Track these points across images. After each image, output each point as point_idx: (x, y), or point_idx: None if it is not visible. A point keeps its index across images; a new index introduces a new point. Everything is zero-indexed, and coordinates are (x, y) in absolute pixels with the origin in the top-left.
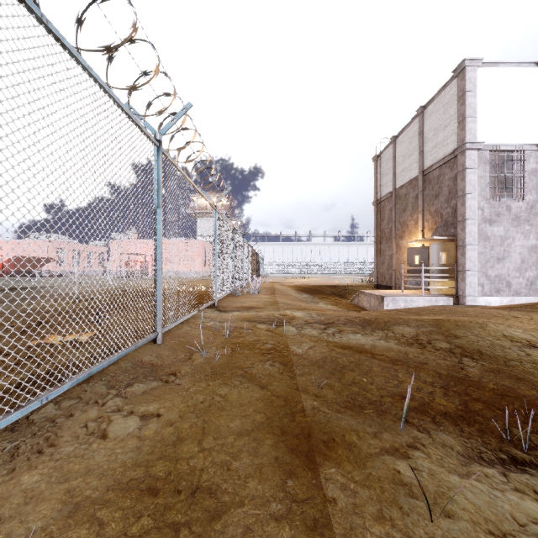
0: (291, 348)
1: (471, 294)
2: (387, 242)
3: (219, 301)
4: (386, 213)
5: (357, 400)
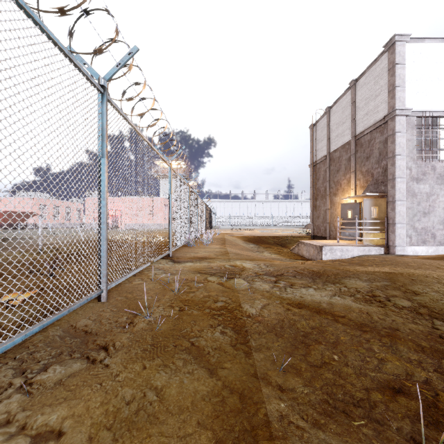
0: (243, 307)
1: (400, 245)
2: (322, 199)
3: (175, 251)
4: (321, 174)
5: (337, 398)
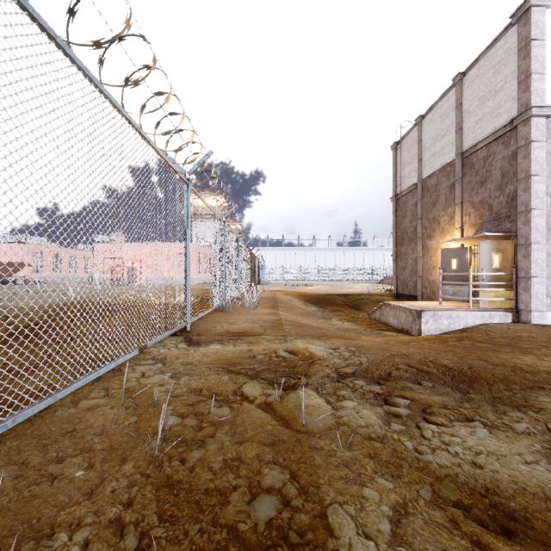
0: (337, 538)
1: (537, 308)
2: (410, 243)
3: (199, 321)
4: (408, 210)
5: None
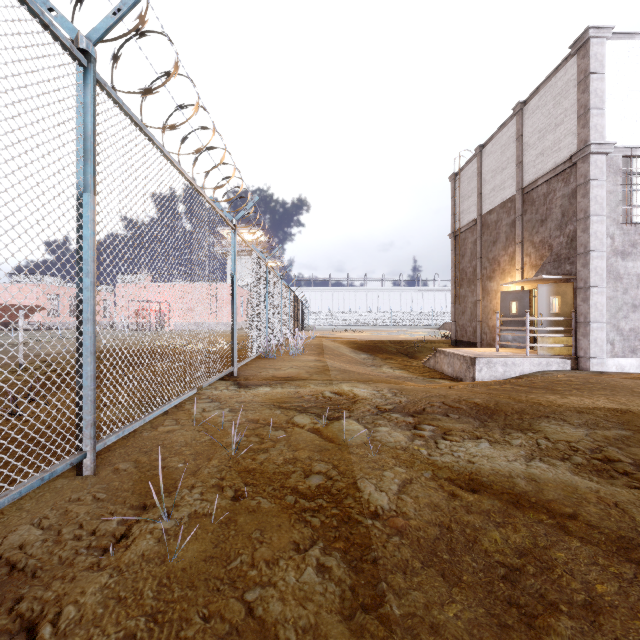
0: (362, 491)
1: (597, 355)
2: (469, 285)
3: (243, 367)
4: (468, 248)
5: None
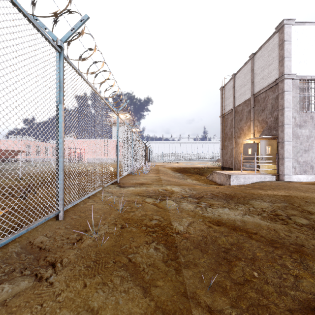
0: (173, 225)
1: (287, 173)
2: (229, 140)
3: (121, 179)
4: (228, 122)
5: None
